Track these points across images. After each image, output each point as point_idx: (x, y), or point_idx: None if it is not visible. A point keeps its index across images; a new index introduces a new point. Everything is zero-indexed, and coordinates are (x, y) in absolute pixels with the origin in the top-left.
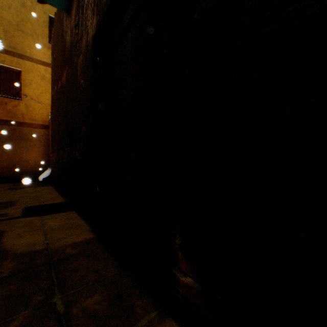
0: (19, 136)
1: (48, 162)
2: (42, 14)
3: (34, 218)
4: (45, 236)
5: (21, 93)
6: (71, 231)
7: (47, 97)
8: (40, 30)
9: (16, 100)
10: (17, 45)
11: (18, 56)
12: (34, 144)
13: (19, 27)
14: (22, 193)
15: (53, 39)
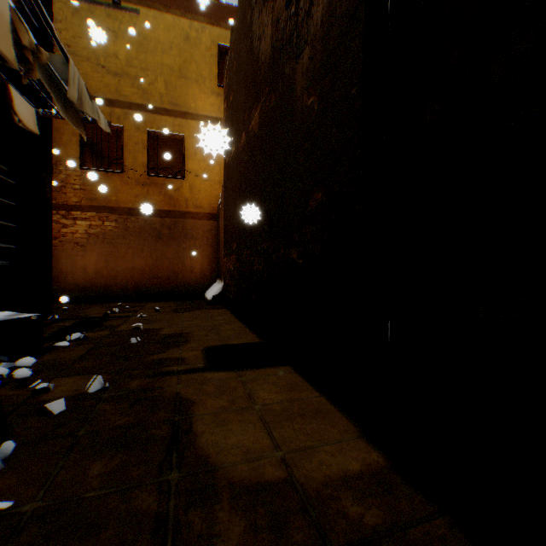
0: (181, 233)
1: (217, 270)
2: (209, 45)
3: (227, 375)
4: (268, 432)
5: (184, 169)
6: (315, 426)
7: (215, 171)
8: (206, 71)
9: (178, 181)
10: (179, 100)
11: (180, 115)
12: (199, 243)
13: (180, 73)
14: (191, 320)
15: (227, 72)
